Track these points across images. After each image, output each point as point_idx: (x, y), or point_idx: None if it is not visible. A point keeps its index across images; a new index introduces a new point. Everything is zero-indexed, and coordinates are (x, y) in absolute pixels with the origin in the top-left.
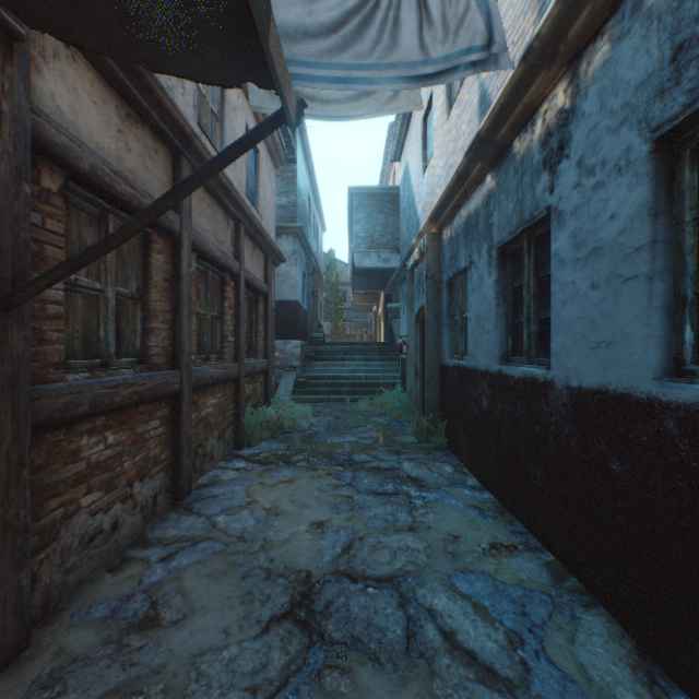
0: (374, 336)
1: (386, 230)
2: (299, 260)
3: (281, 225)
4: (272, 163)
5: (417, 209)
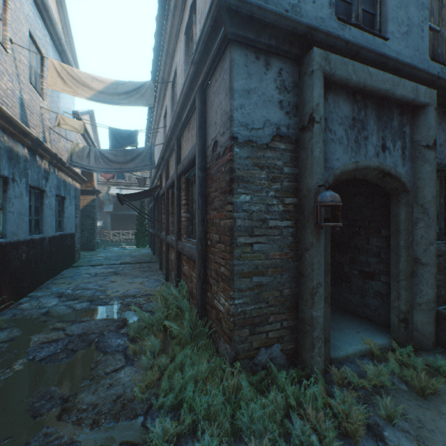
0: None
1: None
2: None
3: None
4: None
5: None
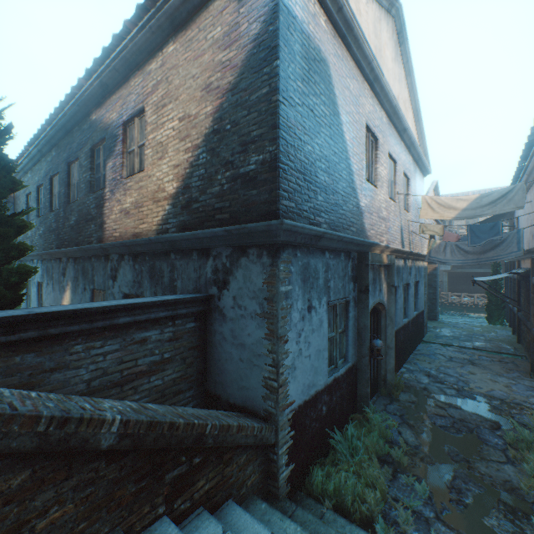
0: None
1: None
2: None
3: None
4: None
5: (360, 195)
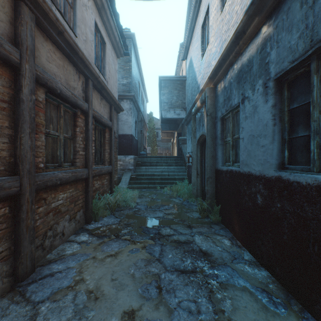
0: (171, 154)
1: (178, 99)
2: (133, 113)
3: (123, 94)
4: (115, 54)
5: (198, 80)
